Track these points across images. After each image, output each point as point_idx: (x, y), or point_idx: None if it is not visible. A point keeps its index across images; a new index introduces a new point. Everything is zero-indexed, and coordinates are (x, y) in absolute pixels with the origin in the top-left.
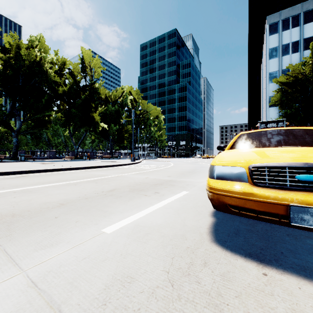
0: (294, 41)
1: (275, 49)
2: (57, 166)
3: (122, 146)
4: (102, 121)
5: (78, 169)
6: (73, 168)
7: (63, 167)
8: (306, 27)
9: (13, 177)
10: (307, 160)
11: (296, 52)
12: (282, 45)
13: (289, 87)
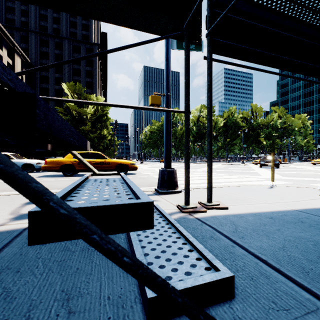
0: None
1: None
2: None
3: None
4: None
5: None
6: None
7: None
8: None
9: None
10: (317, 160)
11: None
12: None
13: None
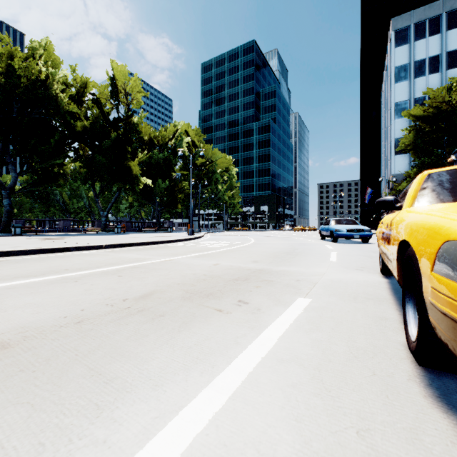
0: (432, 55)
1: (404, 67)
2: (65, 242)
3: (175, 213)
4: (145, 174)
5: (98, 248)
6: (89, 247)
7: (73, 245)
8: (451, 35)
9: None
10: None
11: (435, 71)
12: (414, 61)
13: (427, 123)
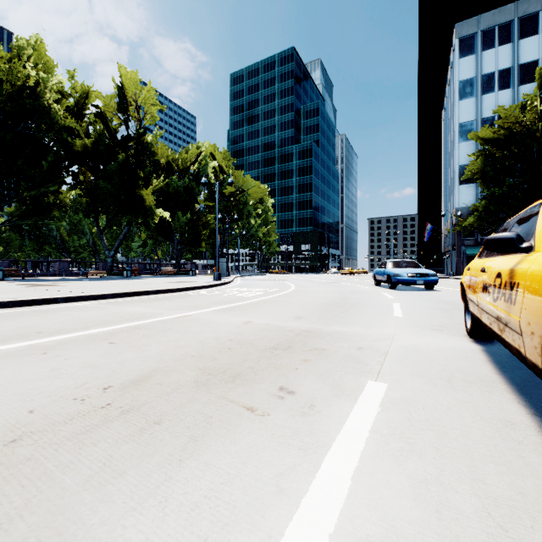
0: (502, 68)
1: (470, 82)
2: (54, 291)
3: (198, 253)
4: (161, 206)
5: (95, 299)
6: (83, 298)
7: (62, 295)
8: (524, 45)
9: None
10: None
11: (505, 87)
12: (482, 75)
13: (497, 147)
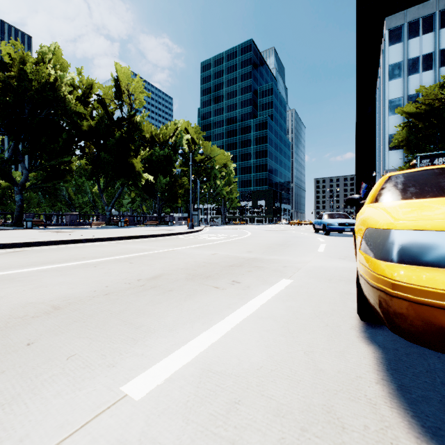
0: (425, 53)
1: (398, 65)
2: (76, 235)
3: (175, 208)
4: (146, 171)
5: (106, 240)
6: (99, 239)
7: (84, 237)
8: (444, 33)
9: None
10: None
11: (428, 69)
12: (408, 59)
13: (420, 120)
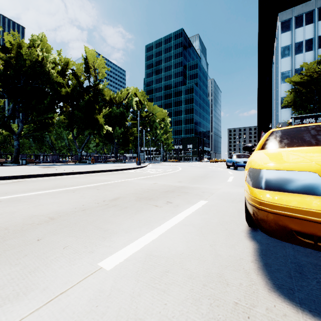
0: (307, 39)
1: (288, 47)
2: (58, 170)
3: (127, 150)
4: (107, 124)
5: (79, 173)
6: (74, 173)
7: (63, 171)
8: None
9: (6, 183)
10: None
11: (309, 50)
12: (295, 43)
13: (303, 87)
